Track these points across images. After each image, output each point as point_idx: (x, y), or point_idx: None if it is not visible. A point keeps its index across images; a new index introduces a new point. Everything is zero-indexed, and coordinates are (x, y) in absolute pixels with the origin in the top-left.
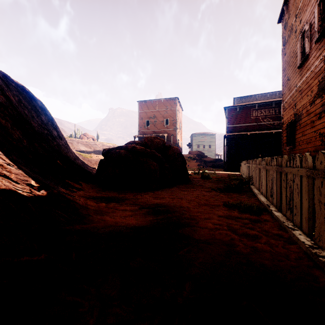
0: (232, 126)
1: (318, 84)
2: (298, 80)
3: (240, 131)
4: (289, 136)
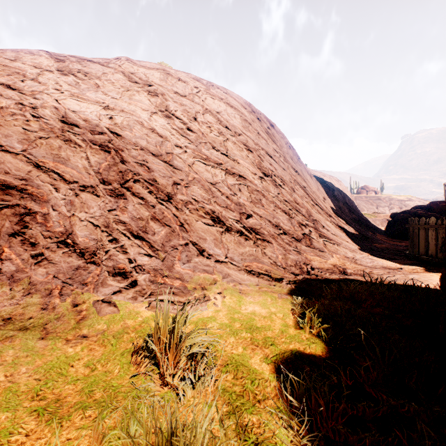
0: None
1: None
2: None
3: None
4: None
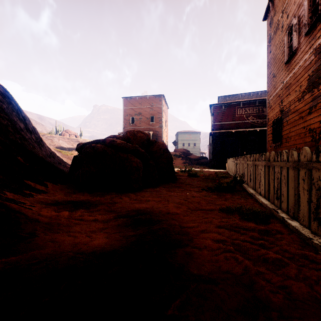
0: (217, 123)
1: (308, 78)
2: (285, 76)
3: (225, 128)
4: (276, 133)
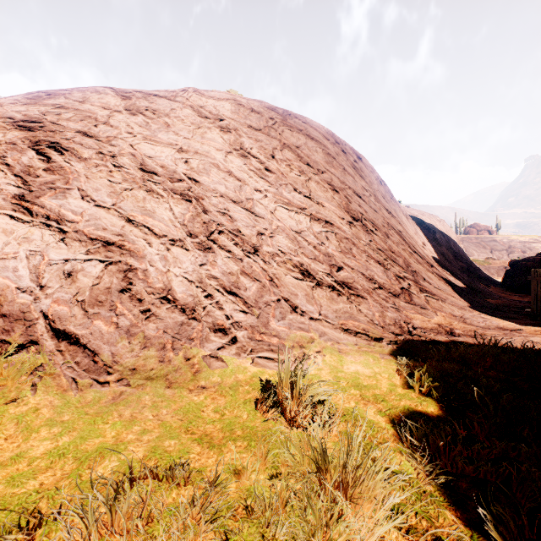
0: None
1: None
2: None
3: None
4: None
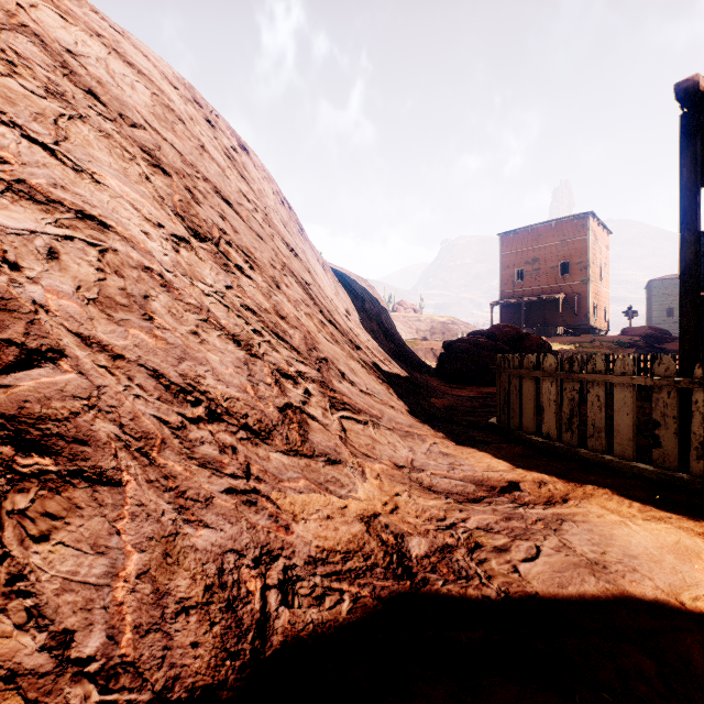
0: None
1: None
2: None
3: None
4: None
